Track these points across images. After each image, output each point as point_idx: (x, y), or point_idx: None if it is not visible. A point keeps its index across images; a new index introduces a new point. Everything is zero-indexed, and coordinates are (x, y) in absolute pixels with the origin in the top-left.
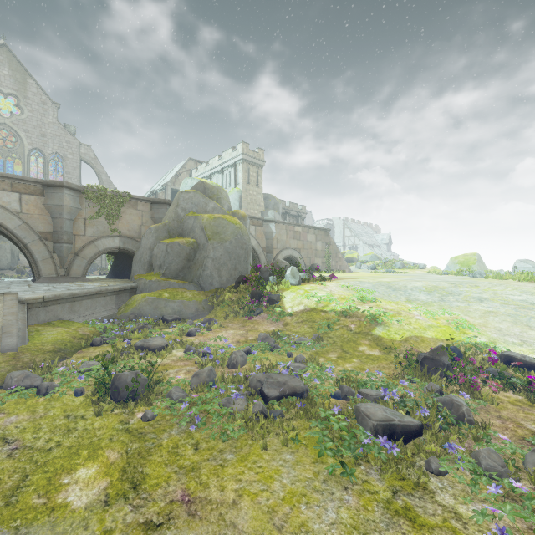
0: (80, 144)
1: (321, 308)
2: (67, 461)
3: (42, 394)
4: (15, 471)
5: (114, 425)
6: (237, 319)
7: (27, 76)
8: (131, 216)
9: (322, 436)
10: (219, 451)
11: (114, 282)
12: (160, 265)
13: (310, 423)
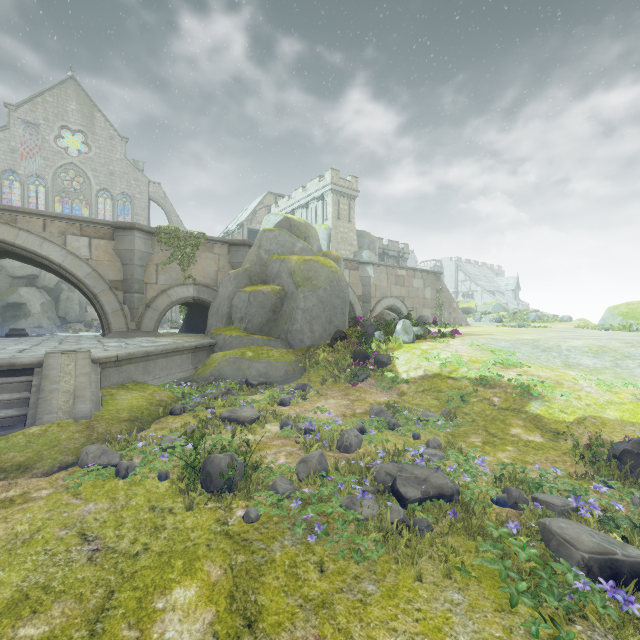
0: (149, 181)
1: (447, 373)
2: (158, 574)
3: (121, 475)
4: (98, 584)
5: (210, 524)
6: (337, 385)
7: (94, 110)
8: (207, 261)
9: (503, 569)
10: (354, 578)
11: (188, 337)
12: (241, 318)
13: (473, 542)
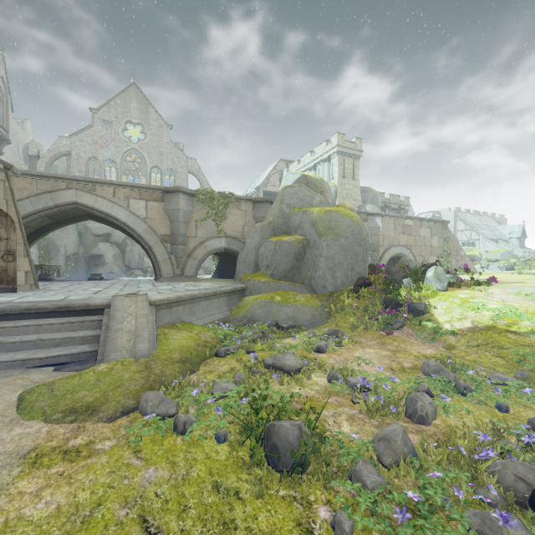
0: (187, 158)
1: (504, 326)
2: None
3: (179, 431)
4: None
5: (290, 530)
6: (370, 333)
7: (149, 106)
8: (235, 217)
9: None
10: None
11: (221, 282)
12: (267, 265)
13: None
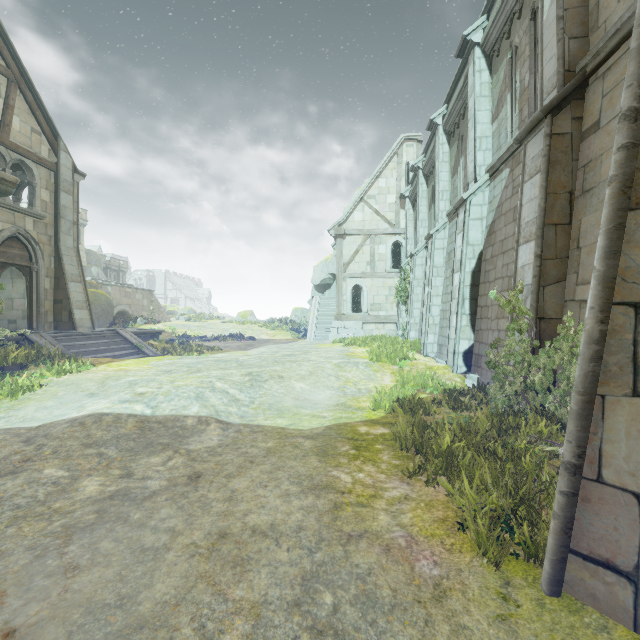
0: None
1: None
2: None
3: None
4: None
5: None
6: None
7: None
8: None
9: None
10: None
11: None
12: None
13: None
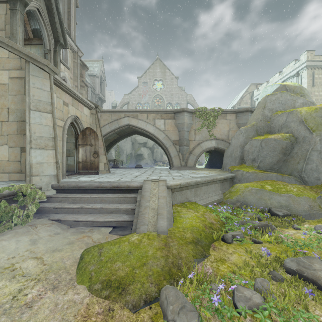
0: (187, 94)
1: None
2: None
3: None
4: None
5: None
6: None
7: (165, 69)
8: (222, 125)
9: None
10: None
11: (213, 171)
12: (252, 159)
13: None
